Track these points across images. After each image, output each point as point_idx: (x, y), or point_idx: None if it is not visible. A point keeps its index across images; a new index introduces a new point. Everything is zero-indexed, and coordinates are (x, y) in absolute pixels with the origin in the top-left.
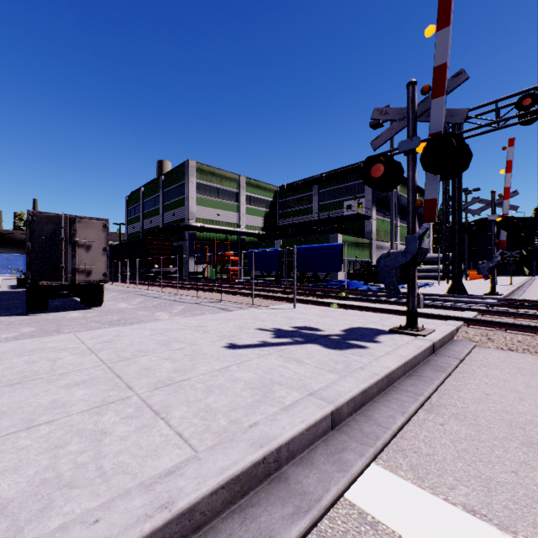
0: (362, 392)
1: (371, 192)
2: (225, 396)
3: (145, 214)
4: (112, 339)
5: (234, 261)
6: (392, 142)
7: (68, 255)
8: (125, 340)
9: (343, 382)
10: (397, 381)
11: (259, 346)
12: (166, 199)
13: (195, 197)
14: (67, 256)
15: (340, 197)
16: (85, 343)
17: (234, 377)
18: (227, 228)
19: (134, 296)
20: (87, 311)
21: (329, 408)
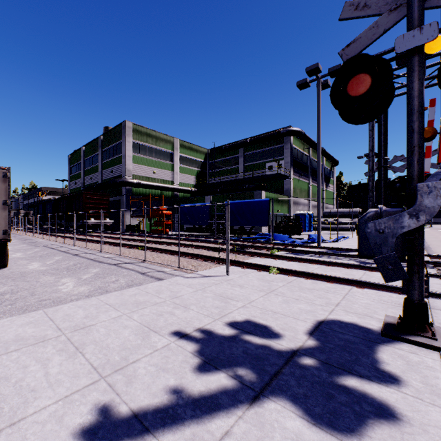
0: None
1: (289, 155)
2: None
3: (85, 171)
4: None
5: (168, 214)
6: (319, 101)
7: None
8: None
9: None
10: None
11: (163, 424)
12: (105, 157)
13: (131, 155)
14: None
15: (263, 159)
16: None
17: None
18: (162, 184)
19: (55, 253)
20: None
21: None
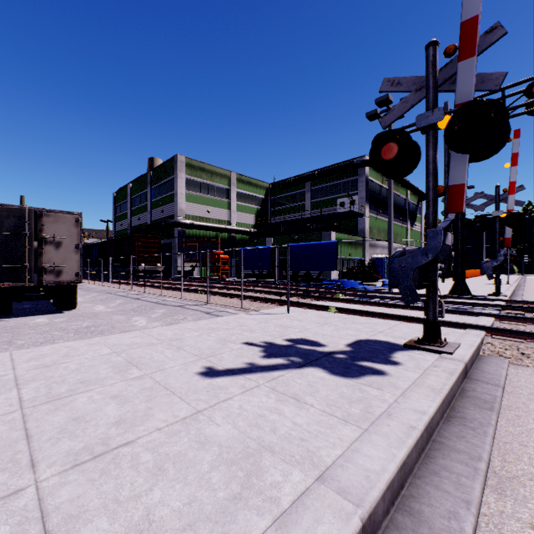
0: (401, 466)
1: (364, 190)
2: (182, 484)
3: (132, 211)
4: (55, 361)
5: (225, 259)
6: None
7: (33, 252)
8: (72, 362)
9: (368, 448)
10: (436, 429)
11: (244, 372)
12: (155, 195)
13: (184, 193)
14: (32, 254)
15: (333, 194)
16: (16, 368)
17: (203, 436)
18: (217, 225)
19: (115, 297)
20: (57, 315)
21: (357, 519)
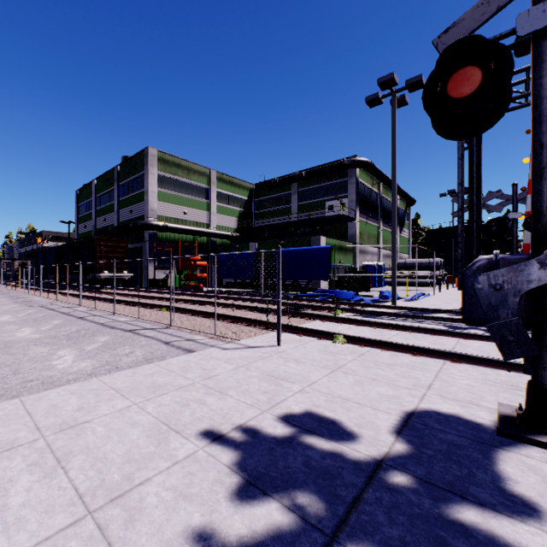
0: None
1: (354, 192)
2: None
3: (98, 211)
4: None
5: (202, 266)
6: (394, 121)
7: None
8: None
9: None
10: None
11: None
12: (123, 193)
13: (156, 191)
14: None
15: (322, 196)
16: None
17: None
18: (195, 228)
19: (54, 315)
20: None
21: None
